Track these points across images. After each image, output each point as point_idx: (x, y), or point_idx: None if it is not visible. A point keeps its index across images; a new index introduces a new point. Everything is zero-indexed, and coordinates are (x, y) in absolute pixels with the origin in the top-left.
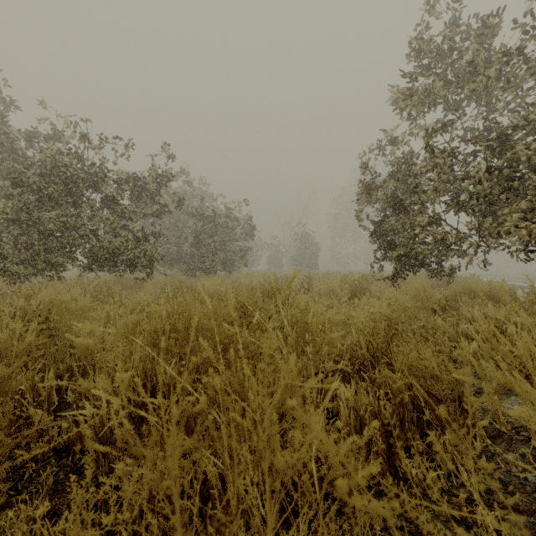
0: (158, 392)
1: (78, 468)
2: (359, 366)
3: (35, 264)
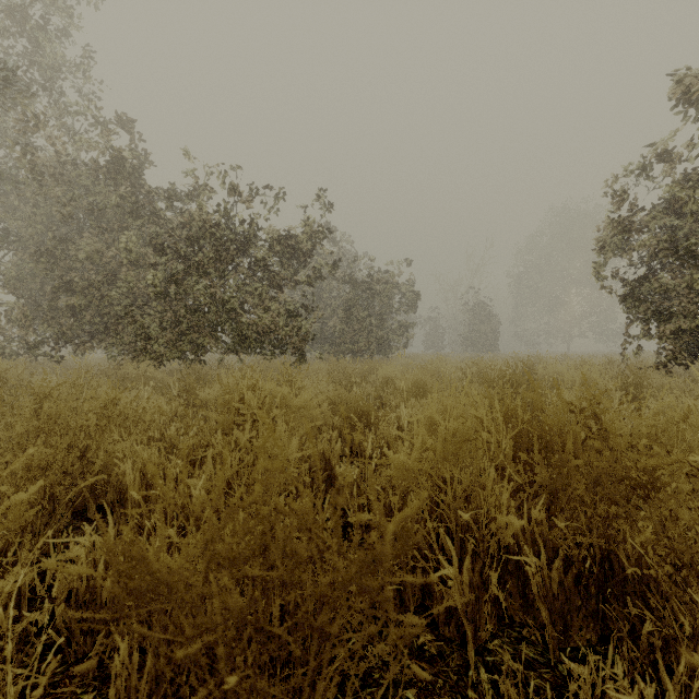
0: (524, 545)
1: (418, 650)
2: None
3: (181, 345)
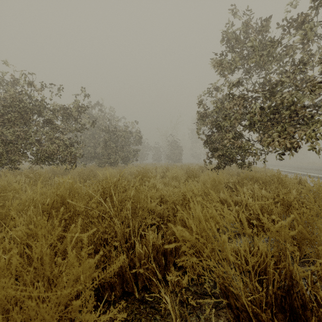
0: None
1: None
2: (167, 221)
3: (0, 160)
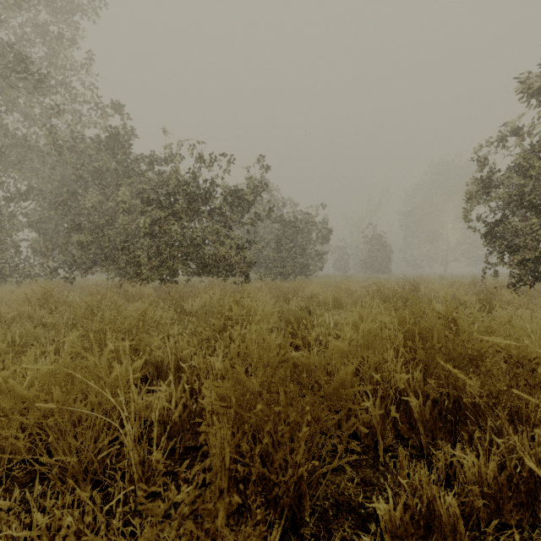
0: (410, 392)
1: (350, 450)
2: None
3: (161, 270)
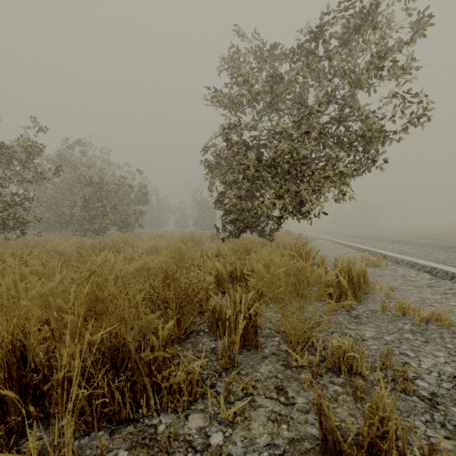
0: None
1: None
2: None
3: None
